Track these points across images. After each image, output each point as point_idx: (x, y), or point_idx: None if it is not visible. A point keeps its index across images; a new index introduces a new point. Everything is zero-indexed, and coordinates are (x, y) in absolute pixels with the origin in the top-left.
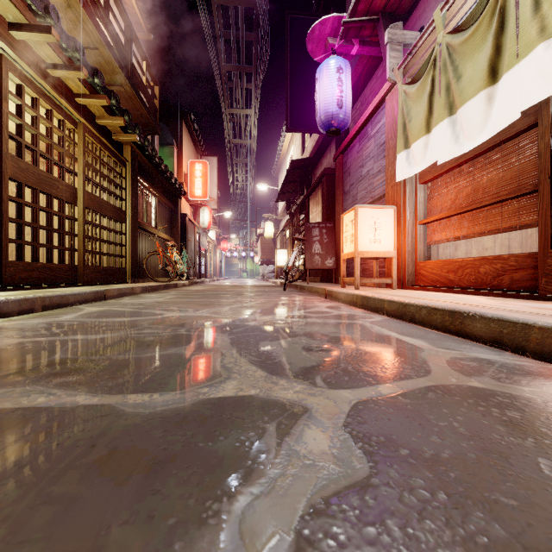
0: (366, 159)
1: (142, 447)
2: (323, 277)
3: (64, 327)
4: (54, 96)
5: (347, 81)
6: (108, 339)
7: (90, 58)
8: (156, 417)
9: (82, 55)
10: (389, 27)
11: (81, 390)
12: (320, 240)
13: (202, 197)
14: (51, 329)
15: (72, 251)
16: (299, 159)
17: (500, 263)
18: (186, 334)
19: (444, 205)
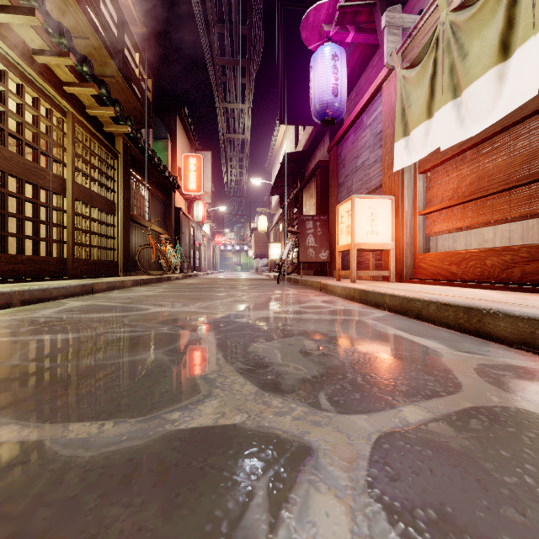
0: (362, 149)
1: (56, 533)
2: (317, 270)
3: (35, 324)
4: (41, 83)
5: (342, 69)
6: (78, 339)
7: (81, 48)
8: (97, 465)
9: (69, 41)
10: (387, 10)
11: (13, 415)
12: (314, 232)
13: (196, 191)
14: (20, 326)
15: (60, 243)
16: (293, 153)
17: (510, 255)
18: (168, 333)
19: (445, 195)
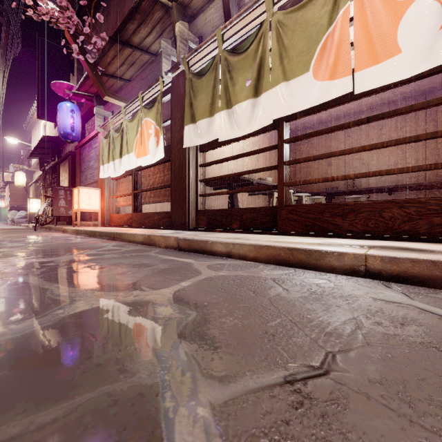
0: (92, 158)
1: None
2: (69, 221)
3: None
4: None
5: (77, 118)
6: None
7: None
8: None
9: None
10: (96, 106)
11: None
12: (65, 198)
13: None
14: None
15: None
16: (51, 136)
17: (128, 216)
18: None
19: (119, 192)
